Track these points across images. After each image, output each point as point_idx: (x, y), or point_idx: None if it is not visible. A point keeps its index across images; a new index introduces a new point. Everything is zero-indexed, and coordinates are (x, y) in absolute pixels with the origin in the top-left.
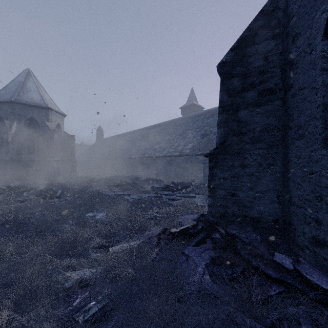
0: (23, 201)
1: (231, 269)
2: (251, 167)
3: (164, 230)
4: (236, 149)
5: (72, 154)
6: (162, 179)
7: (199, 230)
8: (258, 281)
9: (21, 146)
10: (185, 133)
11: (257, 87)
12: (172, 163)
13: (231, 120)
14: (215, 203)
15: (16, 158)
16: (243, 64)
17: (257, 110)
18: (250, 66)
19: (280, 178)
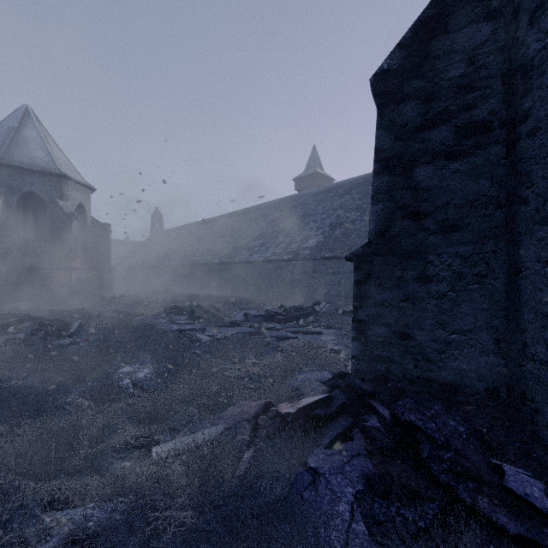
0: (3, 343)
1: (414, 509)
2: (441, 282)
3: (265, 407)
4: (409, 246)
5: (106, 257)
6: (263, 300)
7: (336, 410)
8: (477, 542)
9: (11, 243)
10: (303, 221)
11: (453, 119)
12: (281, 273)
13: (399, 186)
14: (367, 353)
15: (3, 264)
16: (424, 74)
17: (452, 167)
18: (438, 77)
19: (501, 303)
